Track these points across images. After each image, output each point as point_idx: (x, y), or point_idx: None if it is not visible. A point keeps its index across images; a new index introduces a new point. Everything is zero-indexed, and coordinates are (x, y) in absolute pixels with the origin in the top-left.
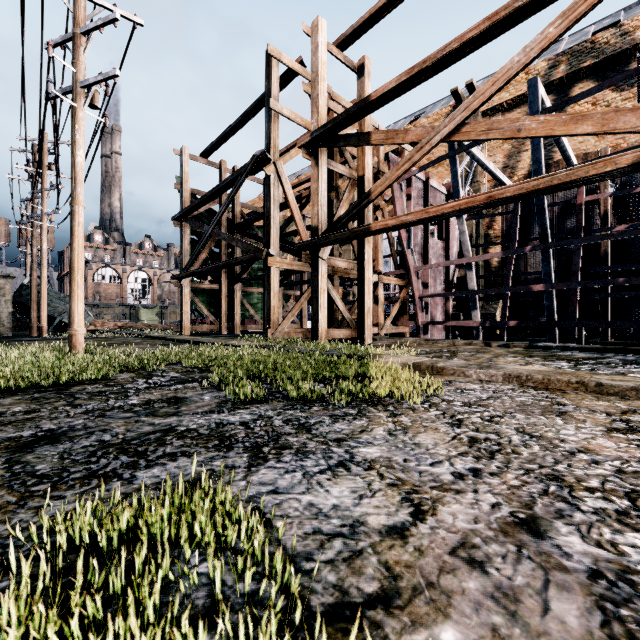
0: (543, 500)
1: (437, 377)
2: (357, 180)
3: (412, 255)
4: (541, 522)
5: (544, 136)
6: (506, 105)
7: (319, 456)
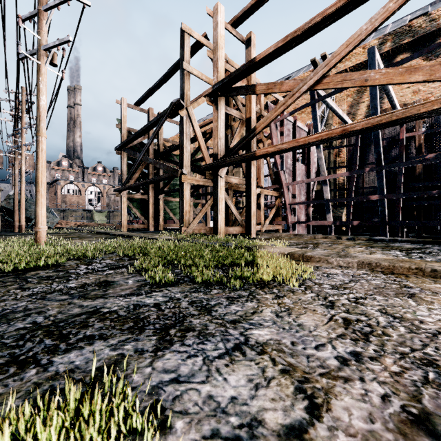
0: (428, 390)
1: (307, 263)
2: (245, 121)
3: (284, 174)
4: (435, 420)
5: (385, 84)
6: (349, 70)
7: (218, 339)
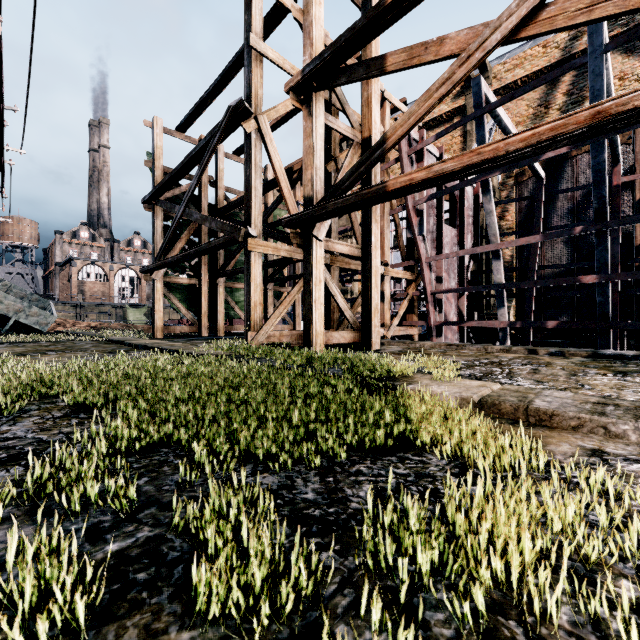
0: None
1: (552, 437)
2: (361, 143)
3: (424, 243)
4: None
5: None
6: (520, 83)
7: None
